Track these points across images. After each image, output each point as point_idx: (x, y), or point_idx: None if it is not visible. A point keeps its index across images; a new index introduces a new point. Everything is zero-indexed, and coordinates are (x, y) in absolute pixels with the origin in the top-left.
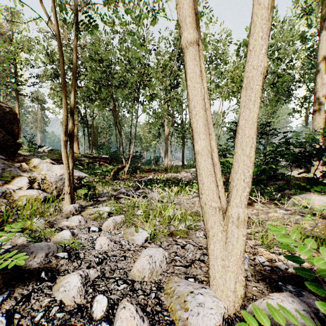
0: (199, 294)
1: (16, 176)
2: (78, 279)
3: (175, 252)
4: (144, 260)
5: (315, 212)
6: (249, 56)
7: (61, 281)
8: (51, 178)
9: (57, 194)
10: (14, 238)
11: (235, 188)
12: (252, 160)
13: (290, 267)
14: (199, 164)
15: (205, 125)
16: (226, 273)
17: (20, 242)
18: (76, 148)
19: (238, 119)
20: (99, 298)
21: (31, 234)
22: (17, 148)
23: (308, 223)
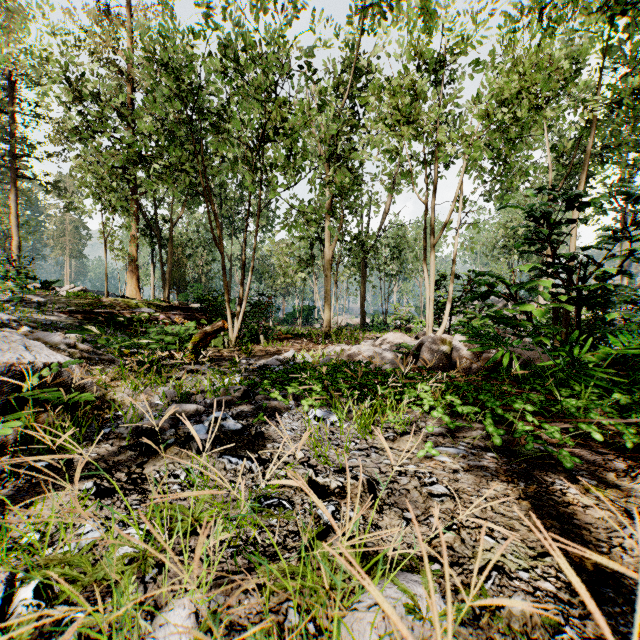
0: None
1: None
2: None
3: None
4: None
5: None
6: None
7: None
8: None
9: None
10: None
11: None
12: None
13: None
14: None
15: None
16: None
17: None
18: (134, 288)
19: None
20: None
21: None
22: None
23: None
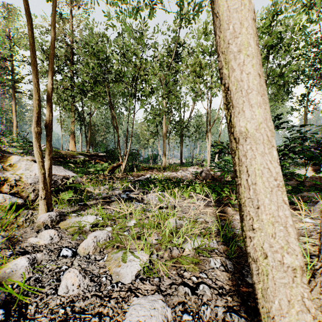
0: None
1: None
2: None
3: (182, 304)
4: None
5: None
6: None
7: None
8: (28, 178)
9: (35, 198)
10: None
11: None
12: None
13: None
14: (247, 163)
15: (259, 75)
16: None
17: None
18: (73, 146)
19: None
20: None
21: None
22: None
23: None
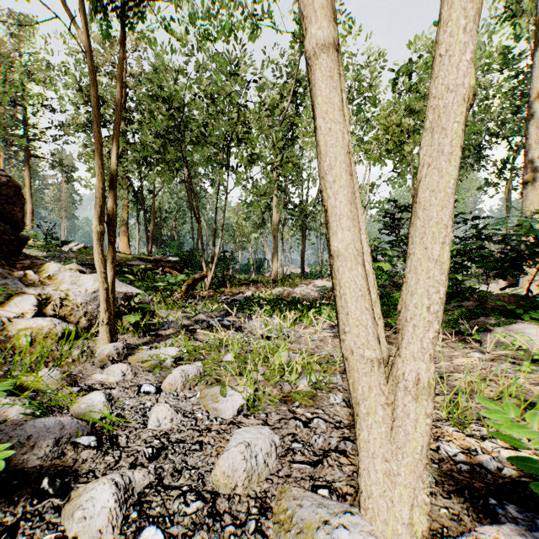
0: (341, 526)
1: (16, 294)
2: (111, 494)
3: (292, 435)
4: (235, 452)
5: (537, 357)
6: (440, 67)
7: (80, 496)
8: (77, 296)
9: (88, 325)
10: (2, 407)
11: (410, 323)
12: (445, 269)
13: (506, 465)
14: (340, 277)
15: (350, 202)
16: (393, 487)
17: (13, 415)
18: (125, 245)
19: (416, 191)
20: (149, 533)
21: (35, 398)
22: (20, 246)
23: (526, 378)
